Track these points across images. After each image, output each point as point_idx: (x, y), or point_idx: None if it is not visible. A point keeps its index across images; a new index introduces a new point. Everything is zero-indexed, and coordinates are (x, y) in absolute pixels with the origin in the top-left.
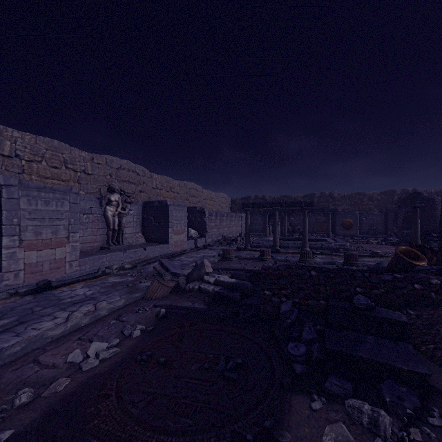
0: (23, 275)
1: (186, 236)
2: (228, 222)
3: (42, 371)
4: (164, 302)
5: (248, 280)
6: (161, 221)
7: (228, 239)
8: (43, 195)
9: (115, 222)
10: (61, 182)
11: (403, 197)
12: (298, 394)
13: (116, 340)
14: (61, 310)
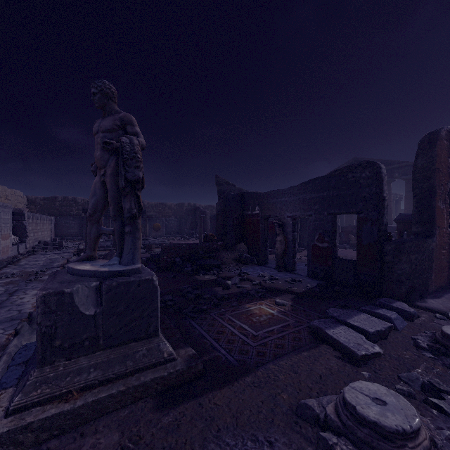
0: None
1: (11, 241)
2: (42, 225)
3: None
4: None
5: None
6: None
7: (51, 243)
8: None
9: None
10: None
11: (189, 208)
12: (195, 276)
13: None
14: (12, 296)
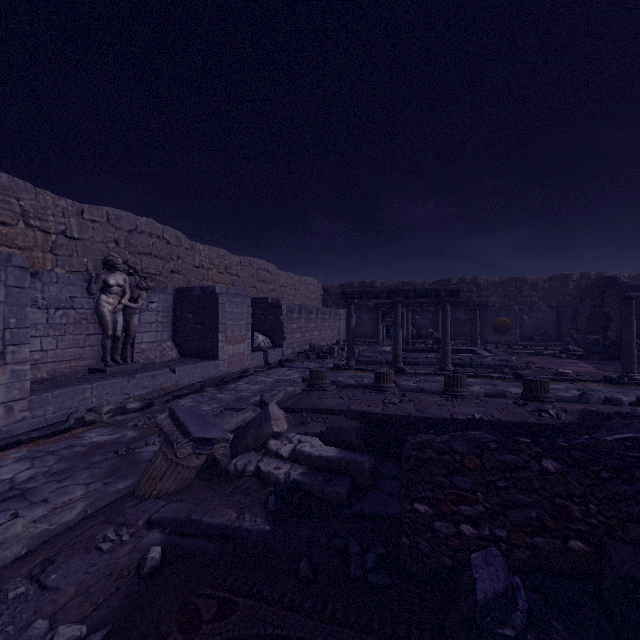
0: None
1: (250, 346)
2: (319, 322)
3: None
4: (175, 508)
5: (361, 442)
6: (205, 321)
7: (318, 349)
8: None
9: (118, 324)
10: (14, 251)
11: (583, 284)
12: None
13: None
14: None
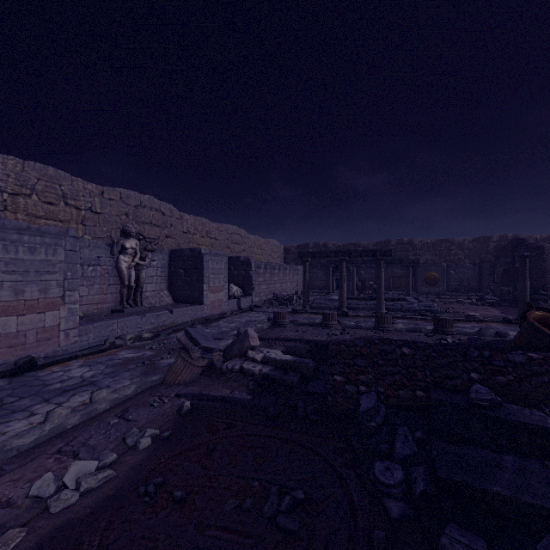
0: None
1: (227, 295)
2: (281, 276)
3: None
4: (191, 388)
5: (309, 356)
6: (193, 275)
7: (280, 298)
8: (27, 238)
9: (131, 277)
10: (58, 223)
11: (501, 244)
12: None
13: (112, 455)
14: (44, 402)
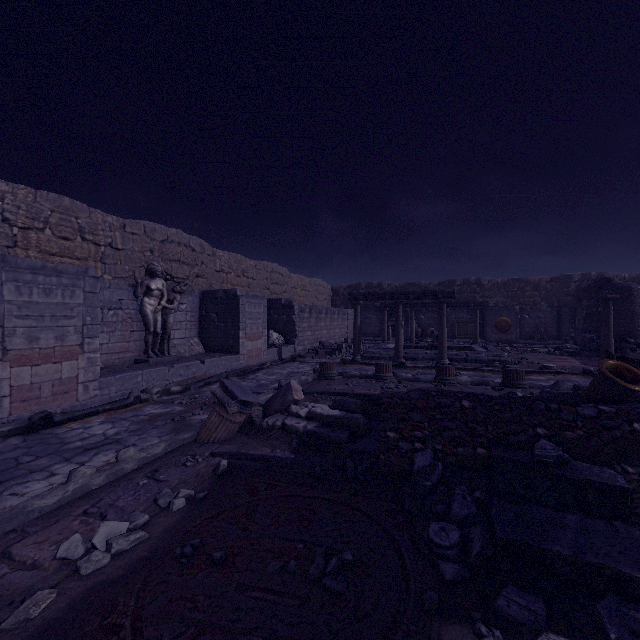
0: (9, 405)
1: (266, 343)
2: (329, 321)
3: (12, 576)
4: (228, 447)
5: (360, 411)
6: (227, 320)
7: (328, 346)
8: (42, 279)
9: (158, 322)
10: (74, 261)
11: (584, 285)
12: (451, 621)
13: (143, 516)
14: (64, 461)
